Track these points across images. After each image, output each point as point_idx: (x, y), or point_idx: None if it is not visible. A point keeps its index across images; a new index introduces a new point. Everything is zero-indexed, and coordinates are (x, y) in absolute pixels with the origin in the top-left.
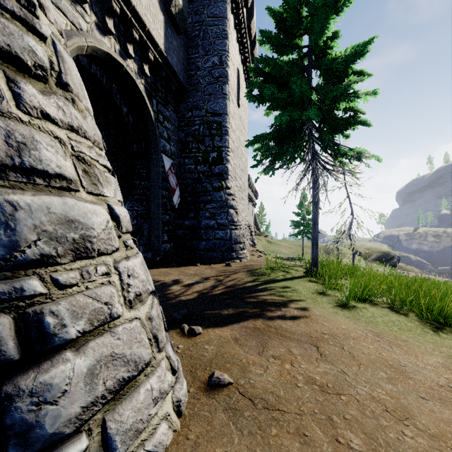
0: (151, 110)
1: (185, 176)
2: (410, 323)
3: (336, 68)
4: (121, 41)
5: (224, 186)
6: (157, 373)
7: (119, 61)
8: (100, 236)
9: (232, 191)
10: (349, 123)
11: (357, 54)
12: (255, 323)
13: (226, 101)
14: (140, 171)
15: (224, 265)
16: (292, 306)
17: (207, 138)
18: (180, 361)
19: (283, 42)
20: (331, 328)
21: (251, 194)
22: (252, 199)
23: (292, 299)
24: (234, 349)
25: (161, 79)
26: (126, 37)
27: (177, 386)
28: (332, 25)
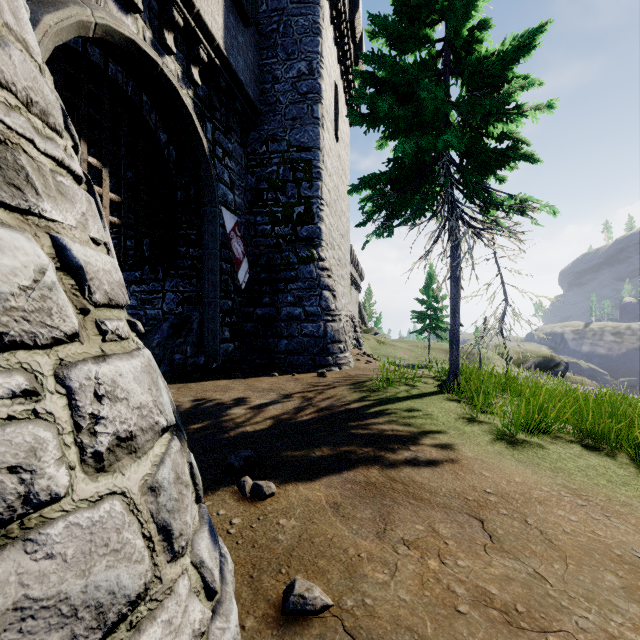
0: (203, 137)
1: (257, 242)
2: (623, 471)
3: (488, 71)
4: (154, 26)
5: (316, 256)
6: (163, 615)
7: (151, 56)
8: (11, 303)
9: (328, 264)
10: (508, 158)
11: (521, 49)
12: (367, 474)
13: (318, 129)
14: (187, 232)
15: (315, 376)
16: (427, 443)
17: (291, 185)
18: (232, 553)
19: (406, 33)
20: (498, 481)
21: (354, 274)
22: (356, 281)
23: (424, 429)
24: (333, 526)
25: (219, 92)
26: (162, 19)
27: (216, 626)
28: (483, 3)
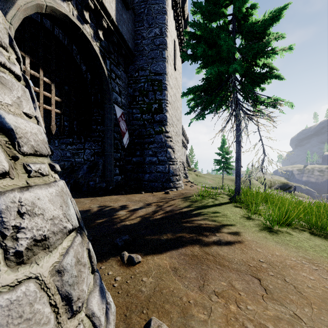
0: (105, 68)
1: (133, 123)
2: None
3: (256, 30)
4: (78, 8)
5: (164, 130)
6: None
7: (76, 23)
8: None
9: (170, 135)
10: (266, 77)
11: (274, 19)
12: (192, 250)
13: (165, 63)
14: (96, 117)
15: (163, 193)
16: (225, 231)
17: (151, 93)
18: (115, 299)
19: (212, 11)
20: (266, 254)
21: (183, 140)
22: (184, 144)
23: (223, 223)
24: (173, 282)
25: (113, 44)
26: (82, 5)
27: None
28: None
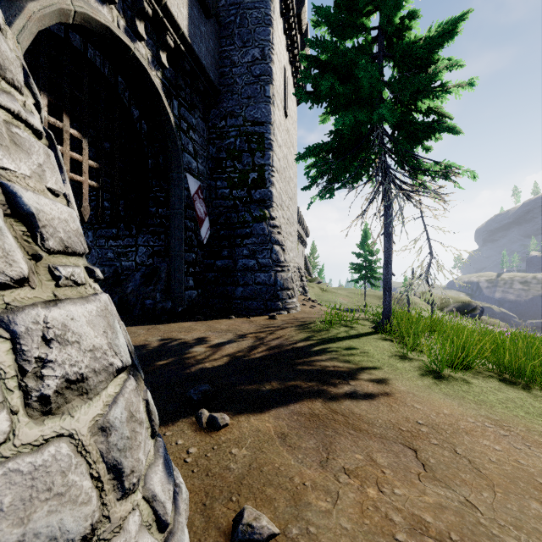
0: (170, 113)
1: (217, 204)
2: (538, 403)
3: (417, 54)
4: (127, 15)
5: (268, 215)
6: None
7: (124, 41)
8: None
9: (278, 223)
10: (433, 130)
11: (445, 35)
12: (312, 406)
13: (270, 106)
14: (156, 194)
15: (267, 318)
16: (364, 378)
17: (246, 154)
18: (188, 481)
19: (345, 22)
20: (428, 413)
21: (300, 231)
22: (302, 238)
23: (362, 365)
24: (280, 455)
25: (184, 74)
26: (134, 10)
27: None
28: None
